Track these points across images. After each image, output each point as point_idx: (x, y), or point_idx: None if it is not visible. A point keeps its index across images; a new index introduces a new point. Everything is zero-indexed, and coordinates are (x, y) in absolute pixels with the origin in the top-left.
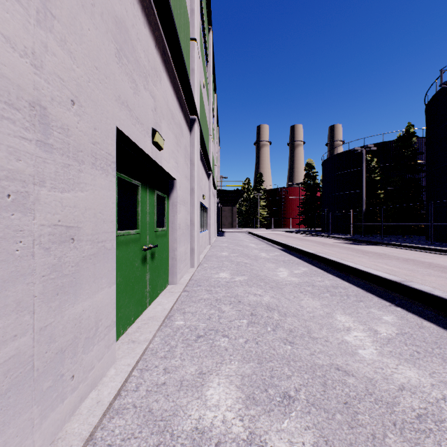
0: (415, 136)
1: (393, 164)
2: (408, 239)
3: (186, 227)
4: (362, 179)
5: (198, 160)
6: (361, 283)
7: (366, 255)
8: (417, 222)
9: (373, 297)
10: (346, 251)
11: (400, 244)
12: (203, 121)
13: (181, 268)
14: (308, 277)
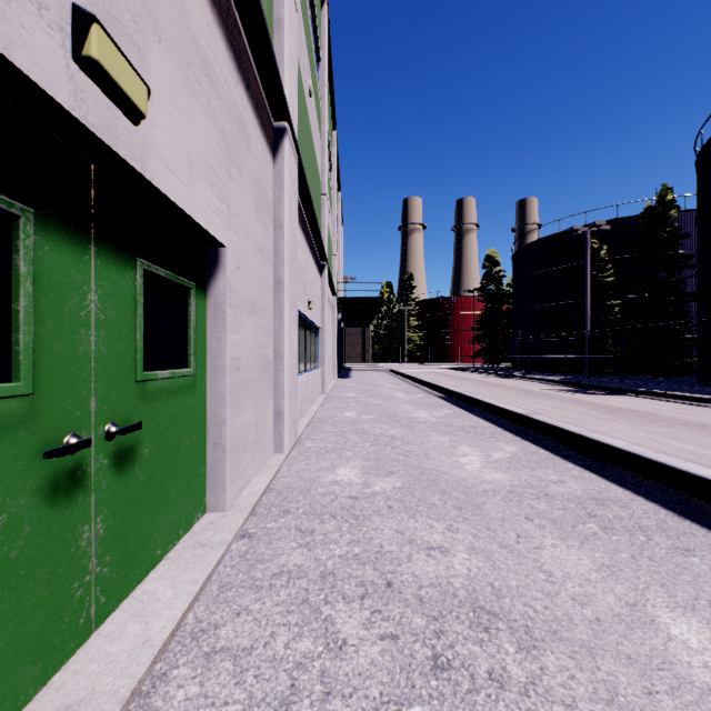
0: (674, 207)
1: (638, 255)
2: (669, 384)
3: (260, 365)
4: (586, 281)
5: (291, 222)
6: (648, 487)
7: (618, 416)
8: (679, 353)
9: (708, 537)
10: (575, 408)
11: (667, 392)
12: (309, 161)
13: (242, 465)
14: (527, 471)
